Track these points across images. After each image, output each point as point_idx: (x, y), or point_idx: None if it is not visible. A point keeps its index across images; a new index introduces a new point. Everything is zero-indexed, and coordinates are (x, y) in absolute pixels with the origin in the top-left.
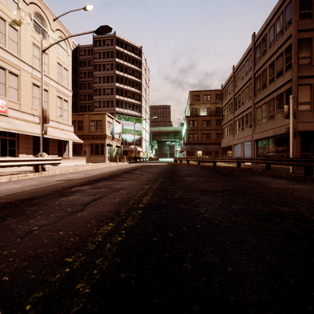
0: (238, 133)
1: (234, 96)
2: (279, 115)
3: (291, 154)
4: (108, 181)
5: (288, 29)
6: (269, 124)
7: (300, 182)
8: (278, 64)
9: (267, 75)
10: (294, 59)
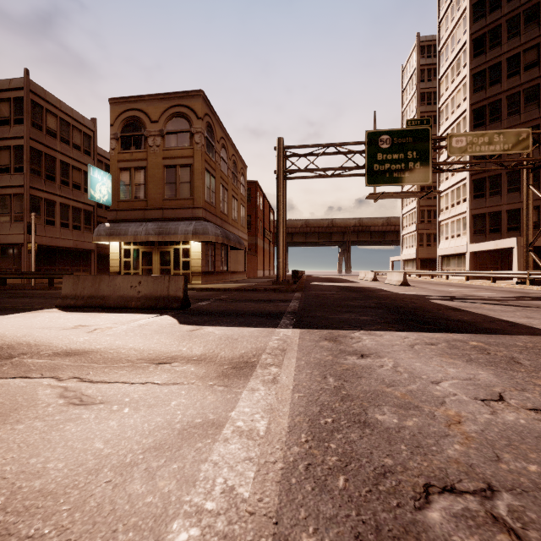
0: None
1: None
2: (6, 220)
3: (33, 268)
4: None
5: (19, 127)
6: None
7: (50, 290)
8: (3, 156)
9: None
10: (27, 166)
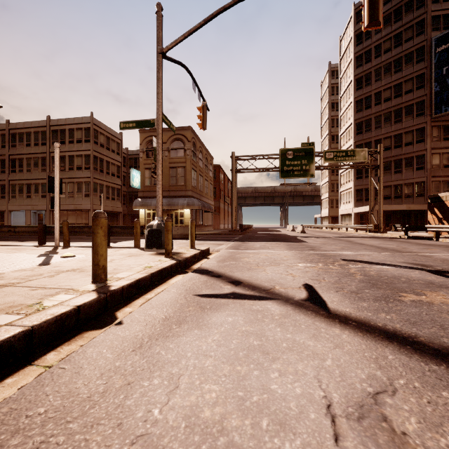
0: (20, 199)
1: (10, 156)
2: (80, 196)
3: None
4: (53, 239)
5: (87, 144)
6: (70, 200)
7: None
8: (78, 160)
9: (66, 162)
10: (92, 166)
